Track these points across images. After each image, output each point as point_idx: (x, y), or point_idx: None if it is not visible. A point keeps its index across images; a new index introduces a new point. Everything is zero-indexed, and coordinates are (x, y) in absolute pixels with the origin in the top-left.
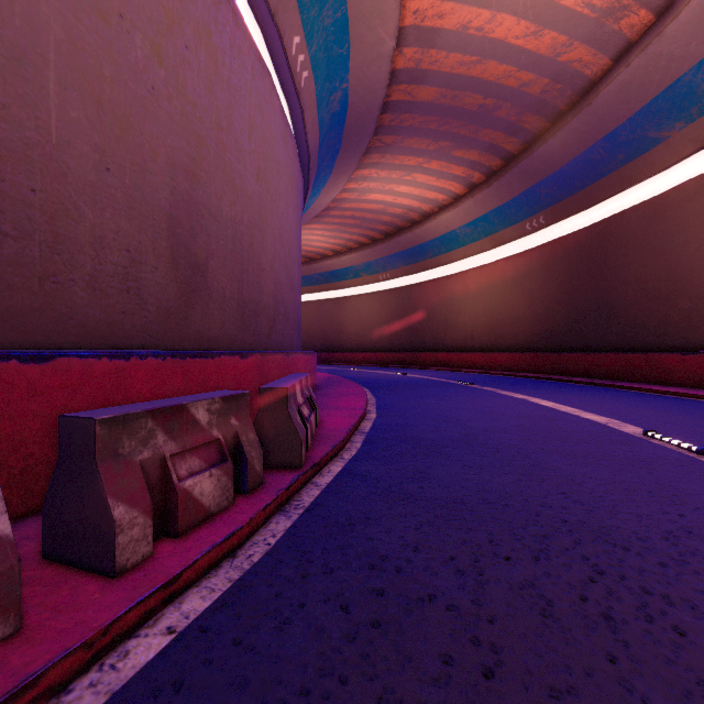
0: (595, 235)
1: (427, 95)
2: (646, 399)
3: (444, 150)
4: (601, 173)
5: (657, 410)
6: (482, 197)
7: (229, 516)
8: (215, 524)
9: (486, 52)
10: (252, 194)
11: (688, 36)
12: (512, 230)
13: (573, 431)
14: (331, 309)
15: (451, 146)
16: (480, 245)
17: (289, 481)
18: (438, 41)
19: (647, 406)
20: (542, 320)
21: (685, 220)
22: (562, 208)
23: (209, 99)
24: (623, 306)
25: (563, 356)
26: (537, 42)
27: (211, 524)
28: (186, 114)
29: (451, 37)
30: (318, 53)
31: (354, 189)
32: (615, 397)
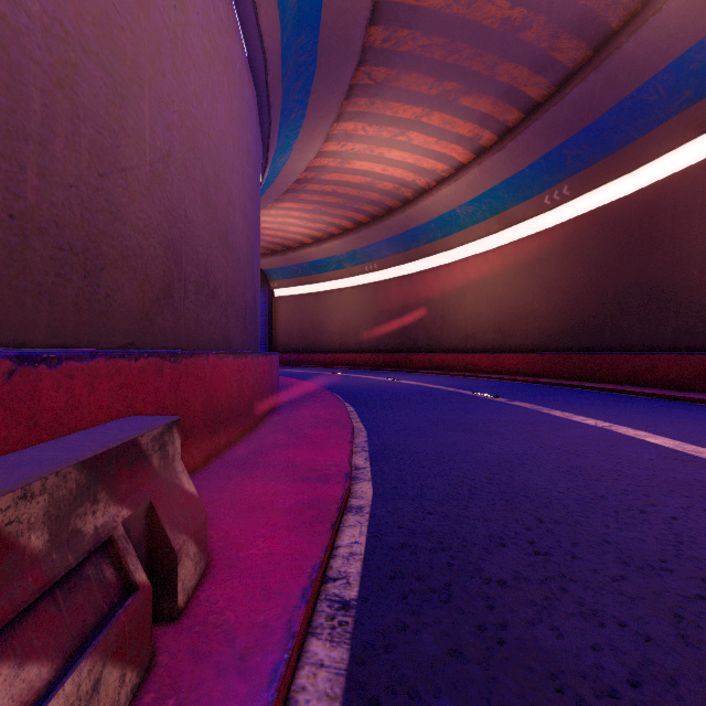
0: (641, 205)
1: None
2: None
3: (450, 95)
4: (655, 120)
5: None
6: (491, 164)
7: None
8: None
9: None
10: None
11: None
12: (525, 206)
13: None
14: (311, 305)
15: (459, 90)
16: (484, 227)
17: None
18: None
19: None
20: (565, 314)
21: None
22: (595, 173)
23: None
24: (684, 293)
25: (597, 358)
26: None
27: None
28: None
29: None
30: None
31: (336, 153)
32: None
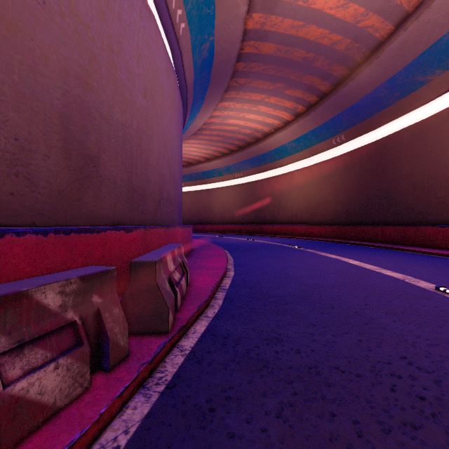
0: (379, 147)
1: (268, 49)
2: (420, 258)
3: (279, 89)
4: (383, 105)
5: (433, 268)
6: (303, 122)
7: (78, 410)
8: (56, 425)
9: (309, 18)
10: (140, 106)
11: (448, 8)
12: (323, 144)
13: (383, 287)
14: (204, 197)
15: (284, 87)
16: (301, 155)
17: (154, 351)
18: (276, 9)
19: (424, 264)
20: (343, 204)
21: (442, 136)
22: (357, 129)
23: (101, 25)
24: (398, 194)
25: (358, 228)
26: (344, 12)
27: (53, 425)
28: (78, 32)
29: (286, 7)
30: (192, 10)
31: (219, 116)
32: (399, 257)
